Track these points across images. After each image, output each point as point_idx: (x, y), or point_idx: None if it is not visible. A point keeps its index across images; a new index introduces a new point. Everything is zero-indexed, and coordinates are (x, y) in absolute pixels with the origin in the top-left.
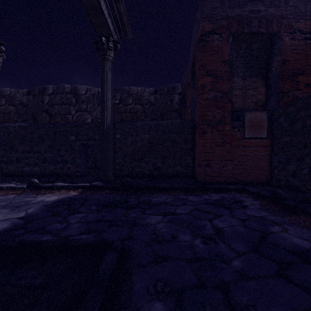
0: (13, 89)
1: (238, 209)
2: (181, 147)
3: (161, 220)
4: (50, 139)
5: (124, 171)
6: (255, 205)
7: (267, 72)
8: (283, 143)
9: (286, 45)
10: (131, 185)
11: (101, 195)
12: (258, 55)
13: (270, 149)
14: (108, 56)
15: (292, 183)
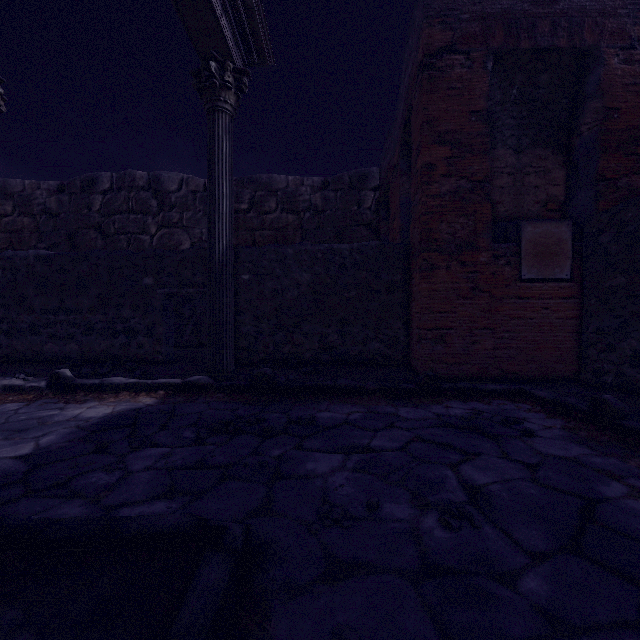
0: (28, 182)
1: (516, 438)
2: (382, 302)
3: (339, 465)
4: (101, 283)
5: (257, 352)
6: (553, 430)
7: (569, 135)
8: (610, 289)
9: (613, 76)
10: (272, 382)
11: (207, 405)
12: (549, 98)
13: (578, 304)
14: (223, 103)
15: (631, 379)
